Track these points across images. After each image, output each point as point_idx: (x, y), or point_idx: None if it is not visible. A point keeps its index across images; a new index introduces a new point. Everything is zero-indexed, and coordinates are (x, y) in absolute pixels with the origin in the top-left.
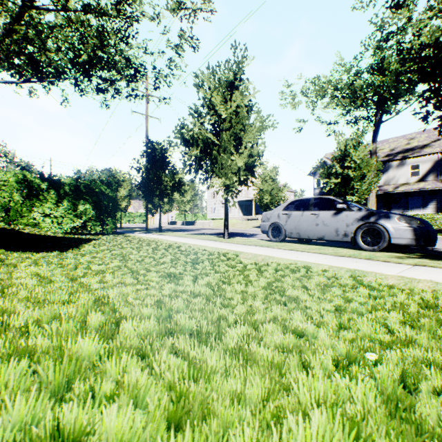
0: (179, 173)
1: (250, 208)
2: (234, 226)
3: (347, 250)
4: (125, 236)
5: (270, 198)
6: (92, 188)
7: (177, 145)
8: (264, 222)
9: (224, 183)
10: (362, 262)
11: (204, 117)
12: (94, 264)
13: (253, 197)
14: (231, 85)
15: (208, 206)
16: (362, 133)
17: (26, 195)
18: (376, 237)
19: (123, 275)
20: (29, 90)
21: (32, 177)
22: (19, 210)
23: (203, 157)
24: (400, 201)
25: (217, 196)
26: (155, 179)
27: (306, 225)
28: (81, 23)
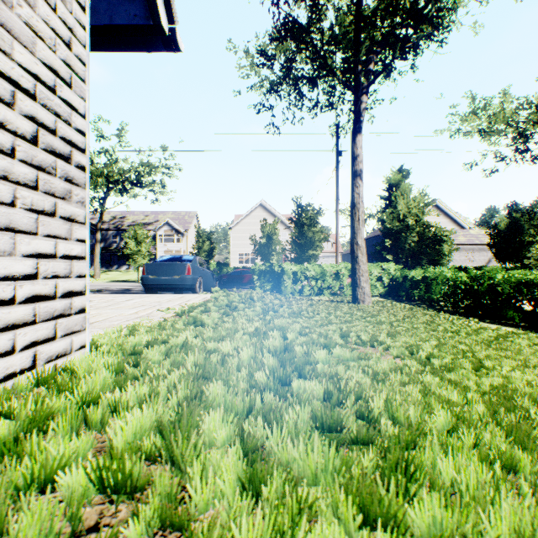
0: None
1: None
2: None
3: None
4: None
5: None
6: None
7: None
8: None
9: None
10: None
11: None
12: None
13: None
14: None
15: None
16: None
17: None
18: None
19: None
20: None
21: None
22: None
23: None
24: None
25: None
26: None
27: None
28: None
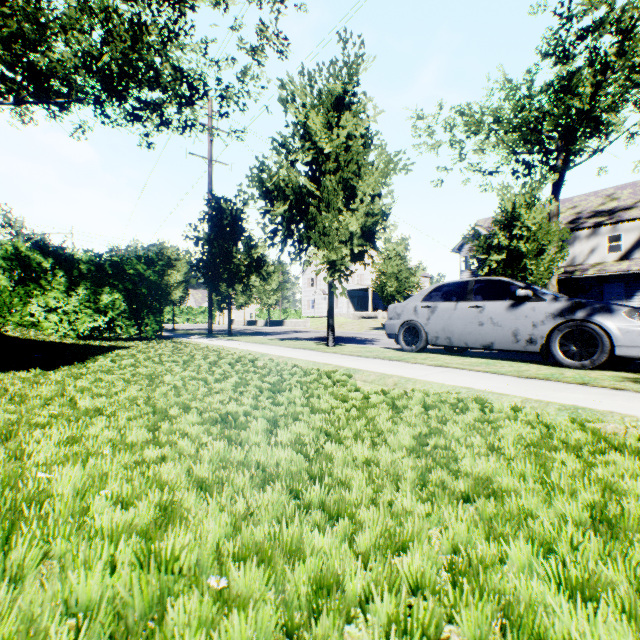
0: (258, 245)
1: (365, 300)
2: (342, 328)
3: (535, 366)
4: (174, 342)
5: (396, 285)
6: (123, 268)
7: (253, 198)
8: (391, 319)
9: (327, 257)
10: (578, 391)
11: (295, 152)
12: (88, 395)
13: (369, 284)
14: (338, 103)
15: (304, 298)
16: (539, 184)
17: (19, 279)
18: (588, 344)
19: (131, 422)
20: (21, 113)
21: (28, 251)
22: (7, 301)
23: (294, 218)
24: (592, 289)
25: (317, 283)
26: (221, 255)
27: (463, 325)
28: (105, 10)
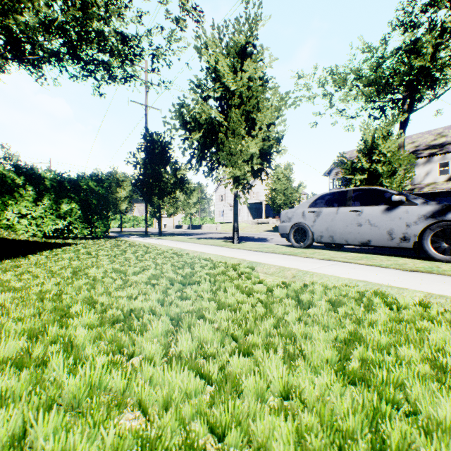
0: (181, 168)
1: (260, 211)
2: (243, 230)
3: (410, 260)
4: (117, 240)
5: (284, 199)
6: (78, 184)
7: (175, 128)
8: (283, 222)
9: (233, 173)
10: None
11: (207, 90)
12: None
13: (263, 199)
14: (241, 52)
15: (216, 210)
16: (392, 122)
17: None
18: None
19: (14, 325)
20: None
21: (4, 171)
22: None
23: (207, 143)
24: None
25: (226, 199)
26: (153, 175)
27: (344, 226)
28: None
